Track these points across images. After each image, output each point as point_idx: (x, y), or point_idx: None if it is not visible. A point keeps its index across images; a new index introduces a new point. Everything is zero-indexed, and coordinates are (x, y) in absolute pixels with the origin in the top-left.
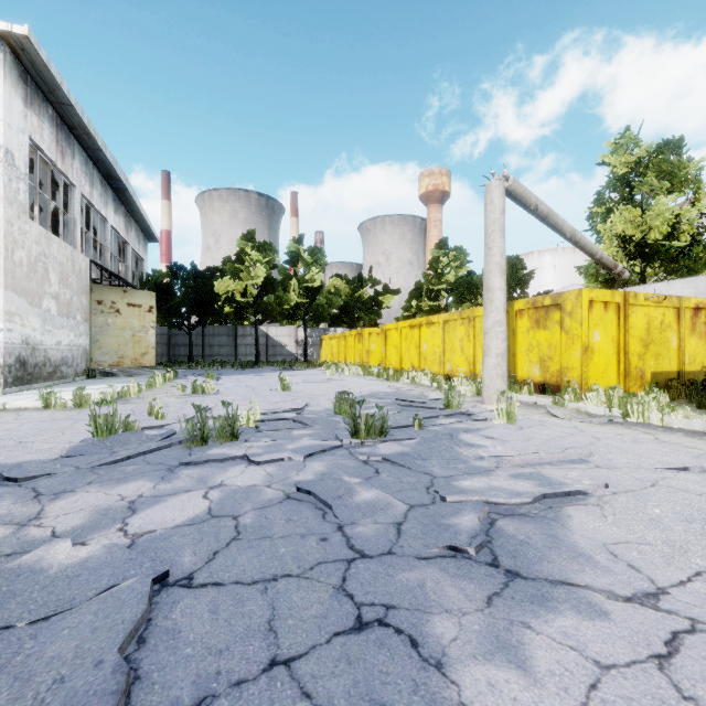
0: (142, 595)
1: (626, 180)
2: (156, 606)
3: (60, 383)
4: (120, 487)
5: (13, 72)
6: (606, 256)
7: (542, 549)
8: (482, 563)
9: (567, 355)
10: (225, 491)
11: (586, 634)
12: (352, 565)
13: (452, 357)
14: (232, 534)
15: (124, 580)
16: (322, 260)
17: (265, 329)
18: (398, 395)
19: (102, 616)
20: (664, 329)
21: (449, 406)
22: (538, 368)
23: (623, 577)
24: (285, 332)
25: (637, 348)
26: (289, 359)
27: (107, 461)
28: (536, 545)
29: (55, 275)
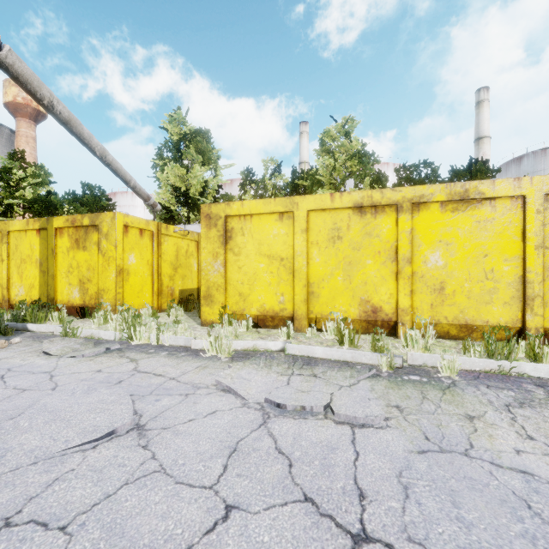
0: None
1: (178, 146)
2: None
3: None
4: None
5: None
6: (139, 186)
7: None
8: None
9: (104, 277)
10: None
11: None
12: None
13: None
14: None
15: None
16: None
17: None
18: None
19: None
20: (189, 256)
21: None
22: (79, 291)
23: None
24: None
25: (168, 270)
26: None
27: None
28: None
29: None
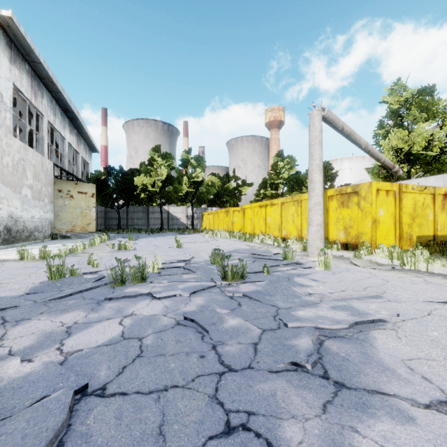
0: (65, 405)
1: (398, 112)
2: (75, 413)
3: (33, 243)
4: (62, 316)
5: (2, 41)
6: (387, 160)
7: (358, 364)
8: (316, 375)
9: (362, 225)
10: (134, 319)
11: (400, 438)
12: (222, 377)
13: (287, 226)
14: (137, 352)
15: (53, 392)
16: (203, 164)
17: (167, 208)
18: (252, 251)
19: (32, 423)
20: (425, 208)
21: (286, 258)
22: (343, 233)
23: (421, 387)
24: (179, 210)
25: (407, 220)
26: (182, 227)
27: (56, 297)
28: (354, 361)
29: (30, 173)
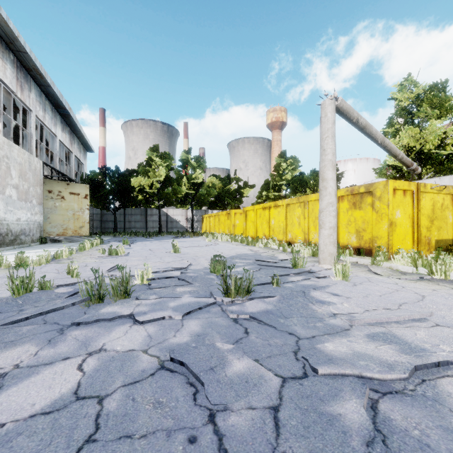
0: None
1: (408, 109)
2: None
3: (18, 247)
4: (3, 353)
5: None
6: (405, 157)
7: None
8: None
9: (377, 228)
10: (102, 358)
11: None
12: None
13: (292, 229)
14: (88, 431)
15: None
16: (203, 165)
17: (165, 210)
18: (256, 256)
19: None
20: (444, 209)
21: (296, 266)
22: (355, 237)
23: None
24: (179, 212)
25: (425, 222)
26: (182, 230)
27: (10, 320)
28: (440, 450)
29: (16, 171)
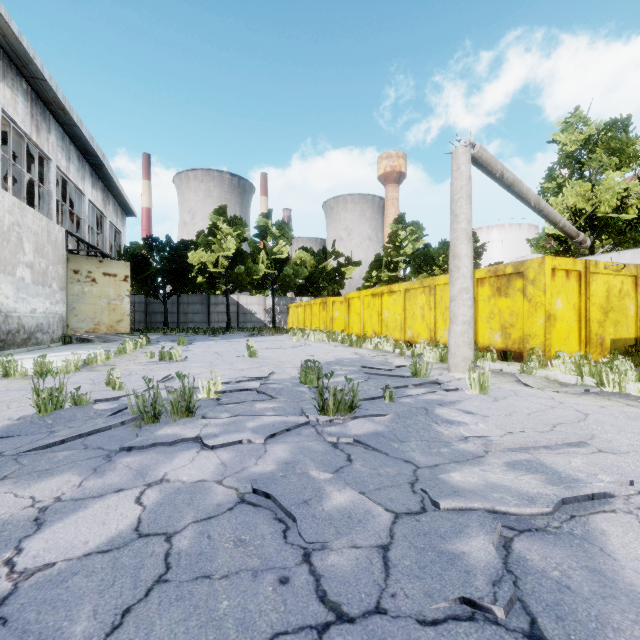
0: None
1: (575, 157)
2: None
3: (34, 349)
4: (39, 484)
5: None
6: (568, 224)
7: (593, 601)
8: (517, 633)
9: (530, 322)
10: (165, 490)
11: None
12: (325, 639)
13: (413, 324)
14: (157, 571)
15: None
16: (289, 234)
17: (236, 298)
18: (363, 362)
19: None
20: (623, 297)
21: (417, 374)
22: (500, 335)
23: None
24: (254, 301)
25: (597, 315)
26: (258, 325)
27: (39, 445)
28: (582, 591)
29: (30, 244)
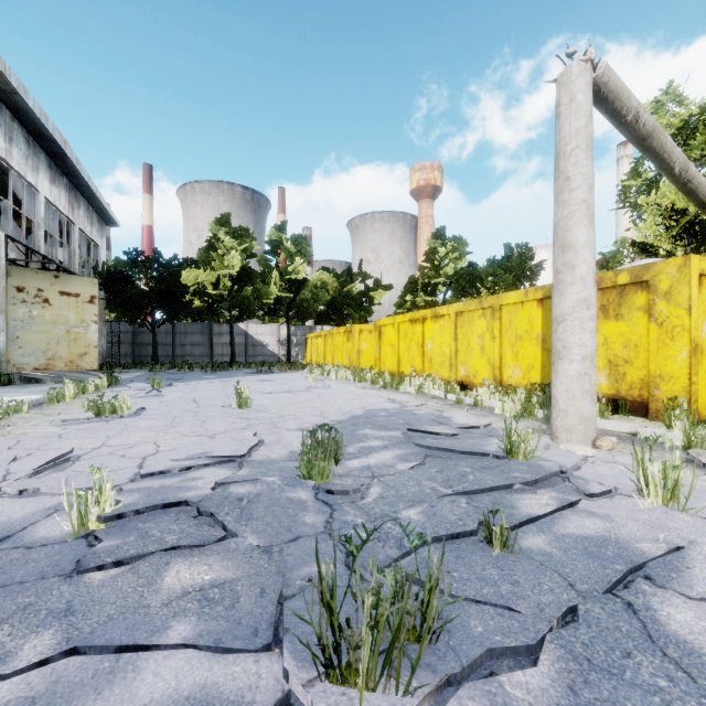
0: None
1: None
2: None
3: None
4: None
5: None
6: None
7: None
8: None
9: (661, 357)
10: None
11: None
12: None
13: (468, 359)
14: None
15: None
16: (307, 250)
17: (244, 326)
18: (406, 416)
19: None
20: None
21: (512, 451)
22: (606, 376)
23: None
24: (266, 330)
25: None
26: (271, 359)
27: None
28: None
29: None
